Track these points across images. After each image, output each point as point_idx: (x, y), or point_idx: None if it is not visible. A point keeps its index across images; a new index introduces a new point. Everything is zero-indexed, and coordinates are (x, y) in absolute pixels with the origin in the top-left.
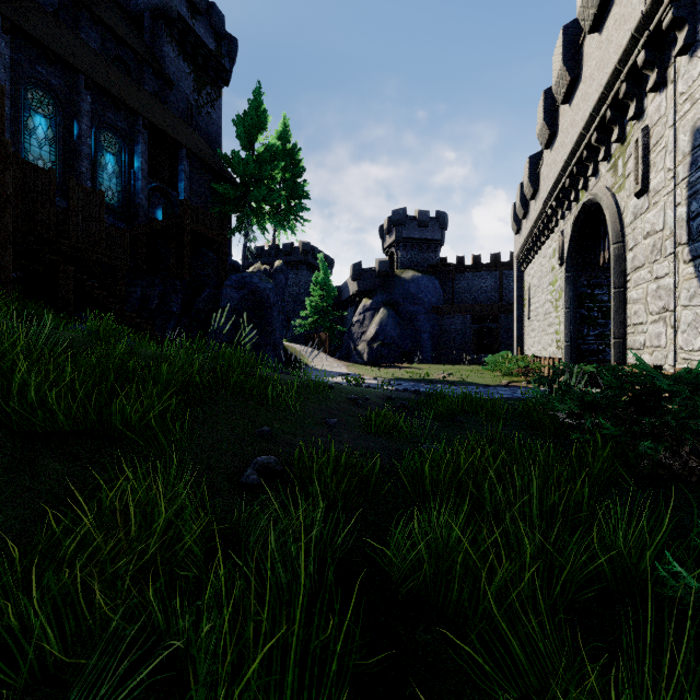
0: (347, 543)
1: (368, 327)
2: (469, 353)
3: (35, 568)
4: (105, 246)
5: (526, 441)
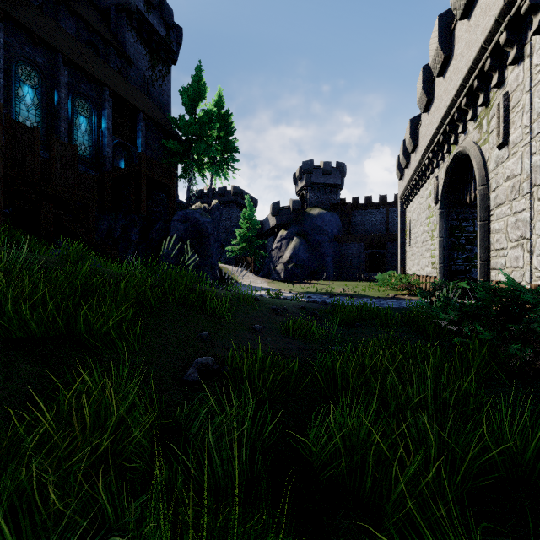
0: (273, 432)
1: (284, 252)
2: (363, 272)
3: (1, 461)
4: (79, 188)
5: (417, 344)
